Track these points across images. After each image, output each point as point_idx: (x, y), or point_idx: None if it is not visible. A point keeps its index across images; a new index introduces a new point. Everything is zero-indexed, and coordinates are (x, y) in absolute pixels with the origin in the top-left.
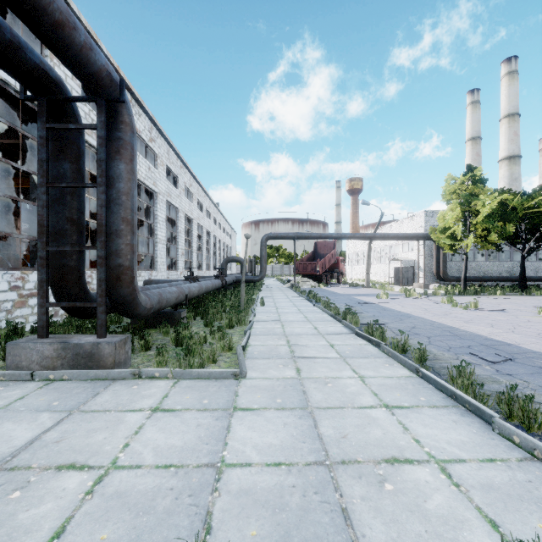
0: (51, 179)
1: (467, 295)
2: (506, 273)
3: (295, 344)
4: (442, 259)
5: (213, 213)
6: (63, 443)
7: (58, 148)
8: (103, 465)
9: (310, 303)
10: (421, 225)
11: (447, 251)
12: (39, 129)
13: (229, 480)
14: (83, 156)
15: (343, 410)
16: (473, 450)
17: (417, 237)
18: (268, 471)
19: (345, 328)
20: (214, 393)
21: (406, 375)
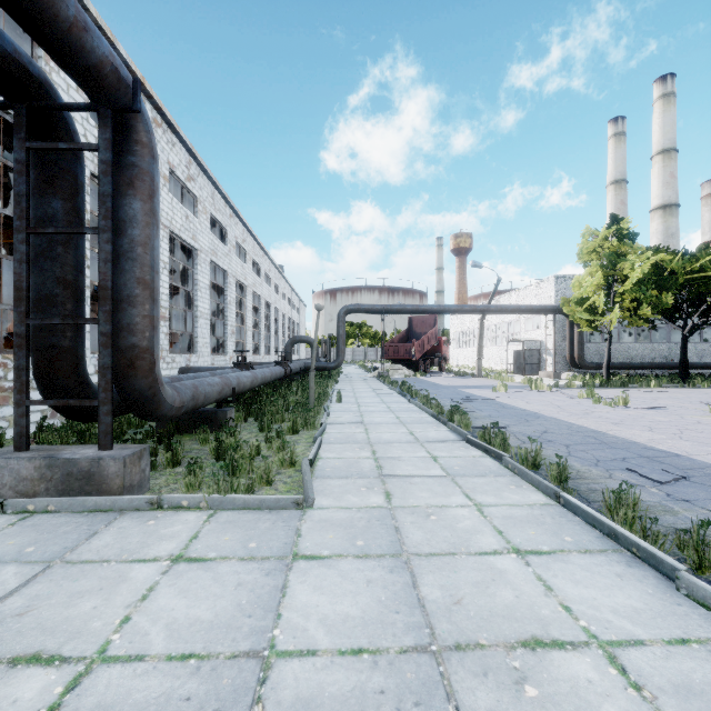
0: (34, 223)
1: (611, 387)
2: (661, 358)
3: (383, 456)
4: (577, 340)
5: (275, 279)
6: (29, 616)
7: (44, 178)
8: (85, 655)
9: (403, 398)
10: (549, 295)
11: (584, 328)
12: (15, 149)
13: (281, 681)
14: (82, 190)
15: (454, 558)
16: (653, 623)
17: (545, 310)
18: (343, 664)
19: (453, 433)
20: (266, 531)
21: (541, 502)
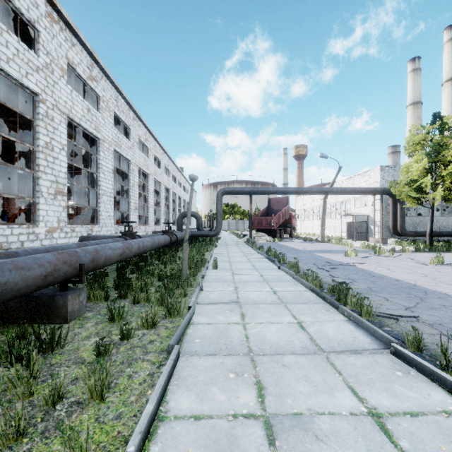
0: None
1: (438, 251)
2: None
3: (280, 414)
4: (400, 214)
5: (173, 172)
6: None
7: None
8: None
9: (272, 264)
10: (375, 180)
11: (409, 205)
12: None
13: None
14: None
15: None
16: None
17: (375, 191)
18: None
19: (358, 328)
20: None
21: None
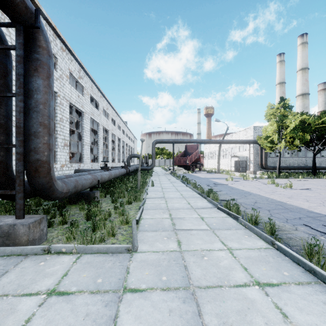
0: None
1: (281, 178)
2: (302, 164)
3: (175, 217)
4: (264, 156)
5: (122, 127)
6: None
7: None
8: None
9: (183, 184)
10: (251, 135)
11: (268, 150)
12: None
13: None
14: (10, 74)
15: (221, 289)
16: None
17: (249, 142)
18: None
19: (210, 203)
20: (109, 270)
21: (264, 247)
